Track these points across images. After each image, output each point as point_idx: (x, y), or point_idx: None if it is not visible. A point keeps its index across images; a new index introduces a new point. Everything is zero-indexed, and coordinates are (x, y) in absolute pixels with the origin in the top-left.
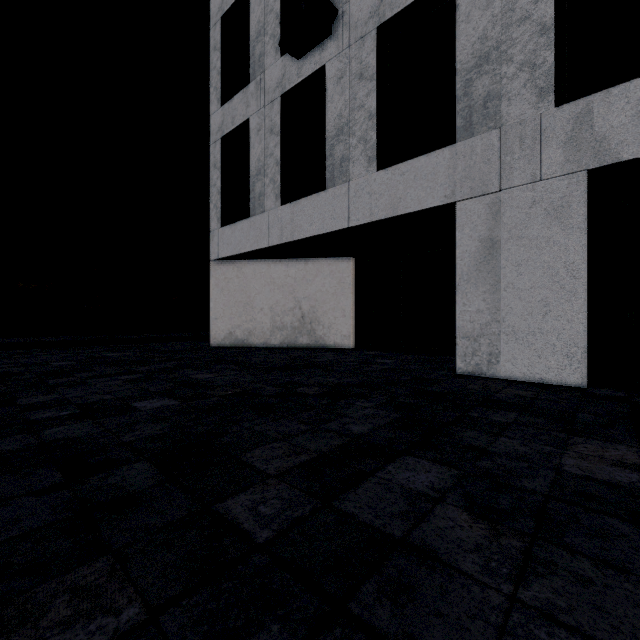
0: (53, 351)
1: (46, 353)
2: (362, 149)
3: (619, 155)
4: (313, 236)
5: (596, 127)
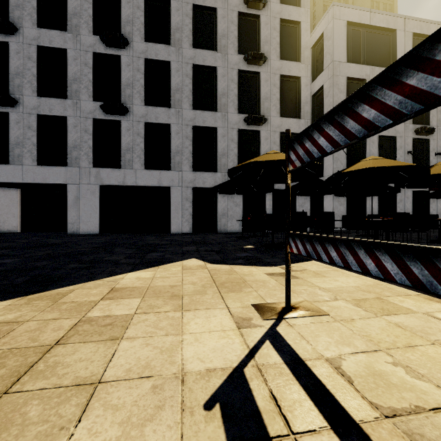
0: None
1: None
2: (30, 155)
3: (105, 183)
4: (1, 182)
5: (101, 175)
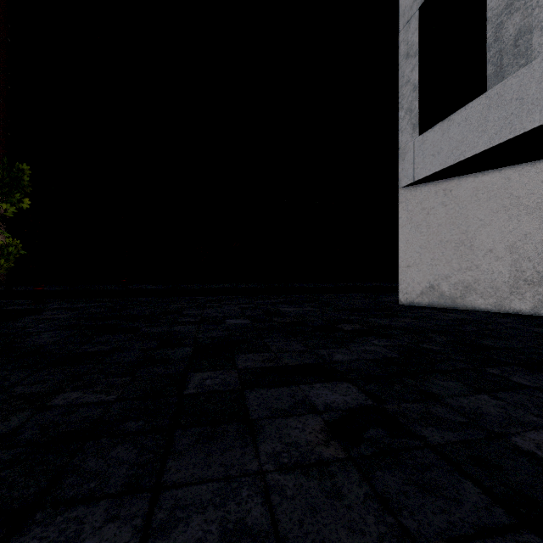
0: (238, 299)
1: (232, 302)
2: None
3: None
4: None
5: None
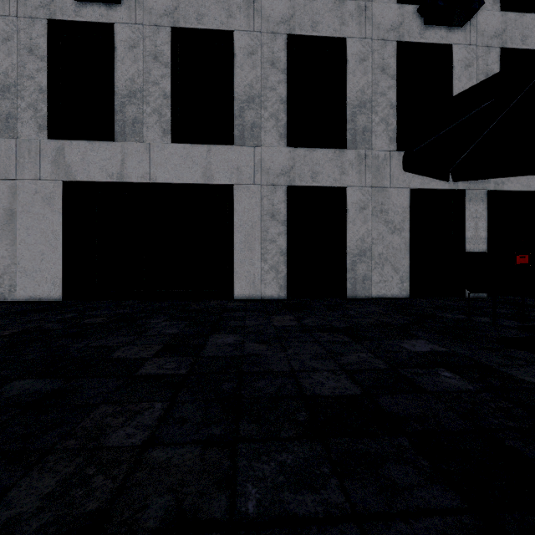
0: None
1: None
2: None
3: (76, 177)
4: None
5: (67, 159)
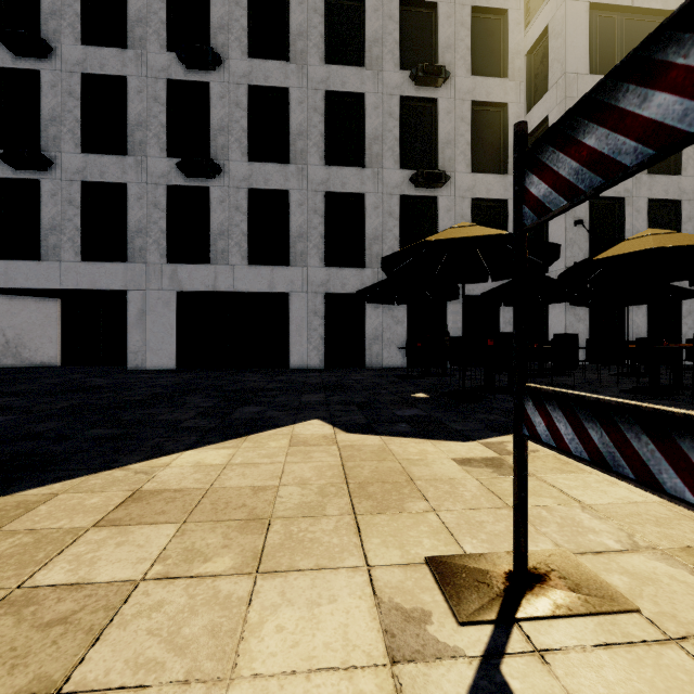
0: None
1: None
2: (71, 245)
3: (185, 288)
4: (29, 288)
5: (179, 276)
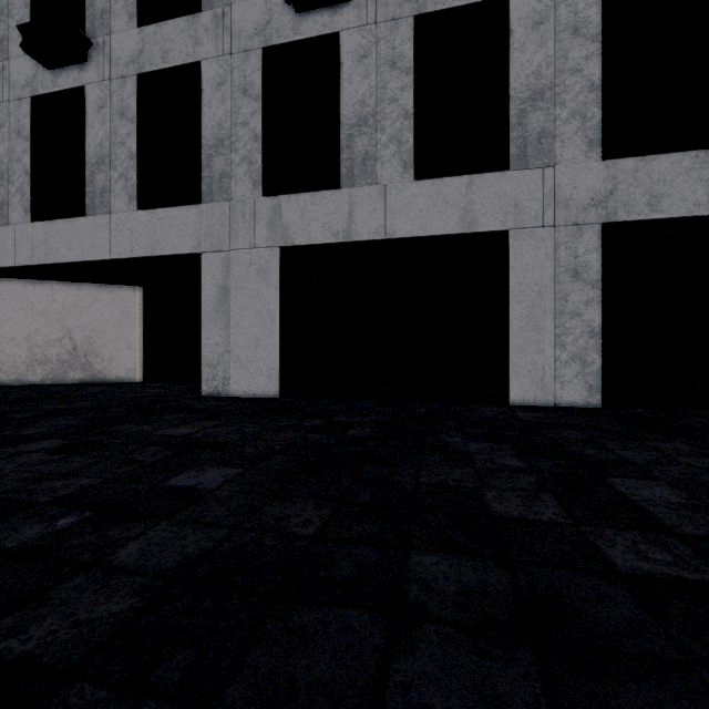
0: None
1: None
2: (123, 185)
3: (294, 241)
4: (72, 262)
5: (284, 219)
